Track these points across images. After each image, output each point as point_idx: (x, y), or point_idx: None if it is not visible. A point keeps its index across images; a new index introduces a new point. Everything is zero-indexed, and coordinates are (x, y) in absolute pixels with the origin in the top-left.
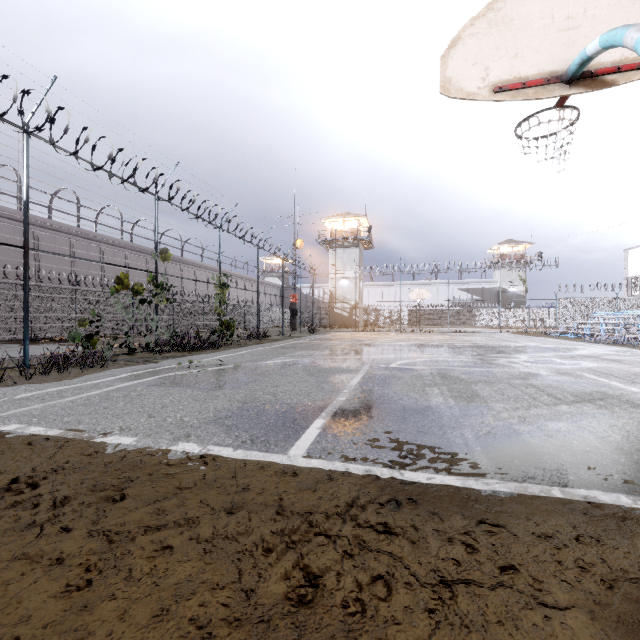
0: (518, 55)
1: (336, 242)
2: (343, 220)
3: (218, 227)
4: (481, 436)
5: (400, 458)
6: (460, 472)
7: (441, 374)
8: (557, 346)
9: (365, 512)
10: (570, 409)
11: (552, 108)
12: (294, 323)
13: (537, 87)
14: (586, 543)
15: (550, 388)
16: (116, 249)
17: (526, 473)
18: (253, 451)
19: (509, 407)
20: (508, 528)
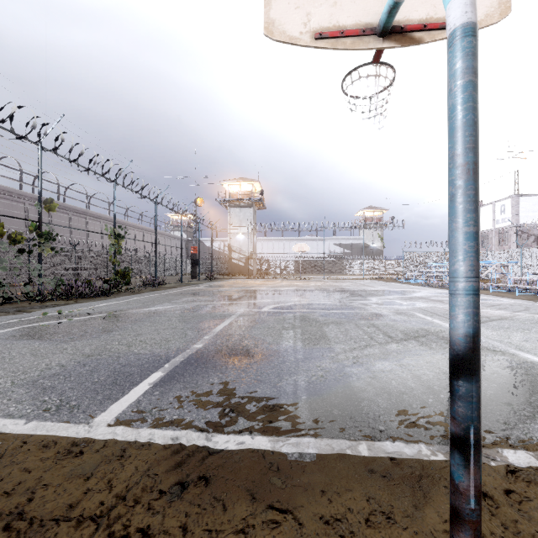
0: (337, 3)
1: (233, 202)
2: (239, 183)
3: (111, 181)
4: (313, 382)
5: (219, 417)
6: (275, 430)
7: (302, 317)
8: (401, 290)
9: (134, 508)
10: (398, 347)
11: (370, 63)
12: (195, 272)
13: (354, 37)
14: (375, 526)
15: (387, 327)
16: (14, 199)
17: (340, 426)
18: (49, 422)
19: (348, 348)
20: (296, 514)
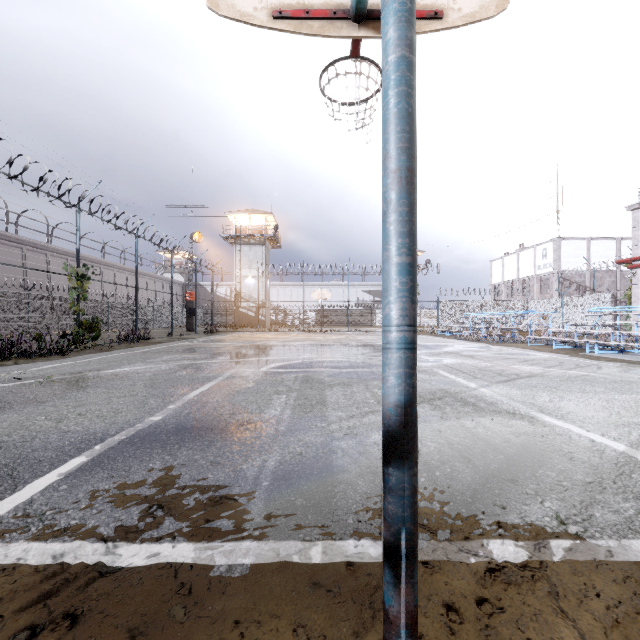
0: None
1: (242, 238)
2: (249, 216)
3: (70, 206)
4: (286, 462)
5: (139, 518)
6: (209, 533)
7: (305, 377)
8: (432, 343)
9: None
10: None
11: (349, 57)
12: (191, 323)
13: (323, 20)
14: None
15: None
16: None
17: (298, 521)
18: None
19: (345, 416)
20: None
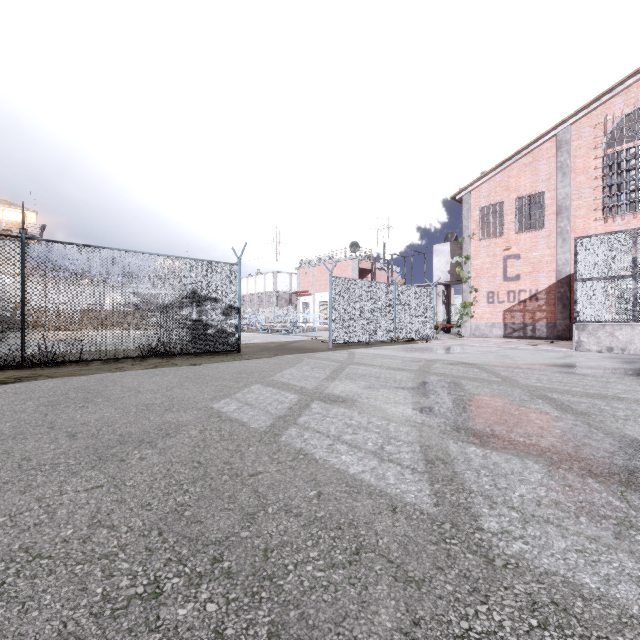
0: None
1: None
2: (2, 208)
3: None
4: None
5: None
6: None
7: None
8: None
9: None
10: None
11: None
12: None
13: None
14: None
15: None
16: None
17: None
18: None
19: None
20: None
